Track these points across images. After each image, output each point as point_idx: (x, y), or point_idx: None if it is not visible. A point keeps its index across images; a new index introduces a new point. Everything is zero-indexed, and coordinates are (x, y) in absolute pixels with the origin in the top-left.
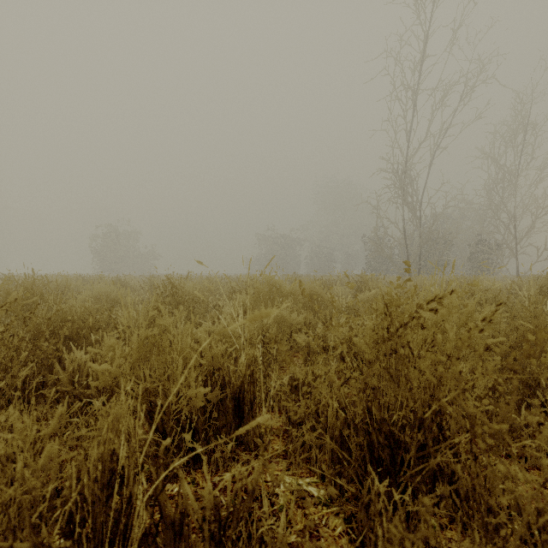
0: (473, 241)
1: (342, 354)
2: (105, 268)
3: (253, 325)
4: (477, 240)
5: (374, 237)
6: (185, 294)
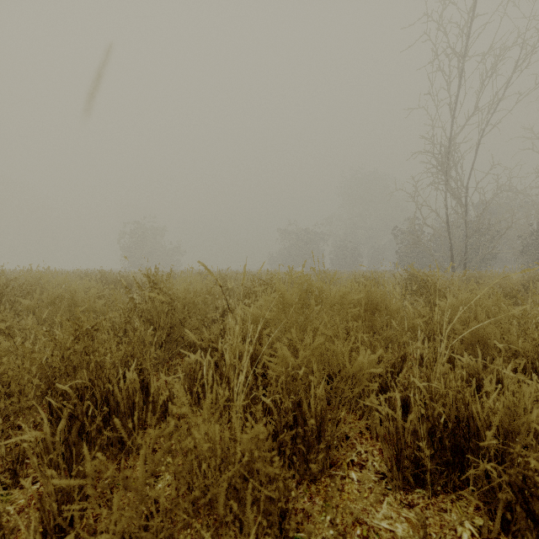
0: (527, 231)
1: (528, 505)
2: (133, 264)
3: (268, 427)
4: (532, 230)
5: (407, 230)
6: (172, 300)
